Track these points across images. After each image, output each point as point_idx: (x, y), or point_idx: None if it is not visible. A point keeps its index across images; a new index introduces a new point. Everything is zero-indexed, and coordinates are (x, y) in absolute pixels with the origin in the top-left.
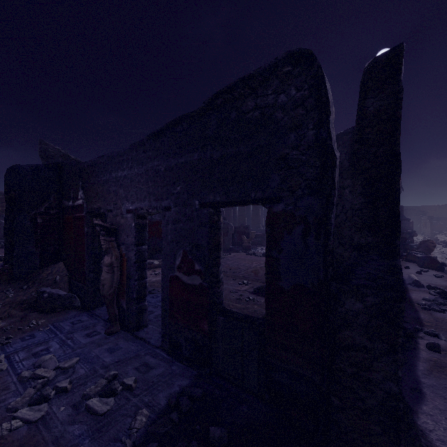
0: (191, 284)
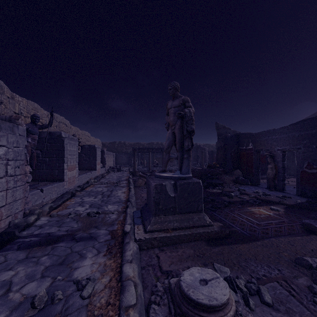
0: (311, 172)
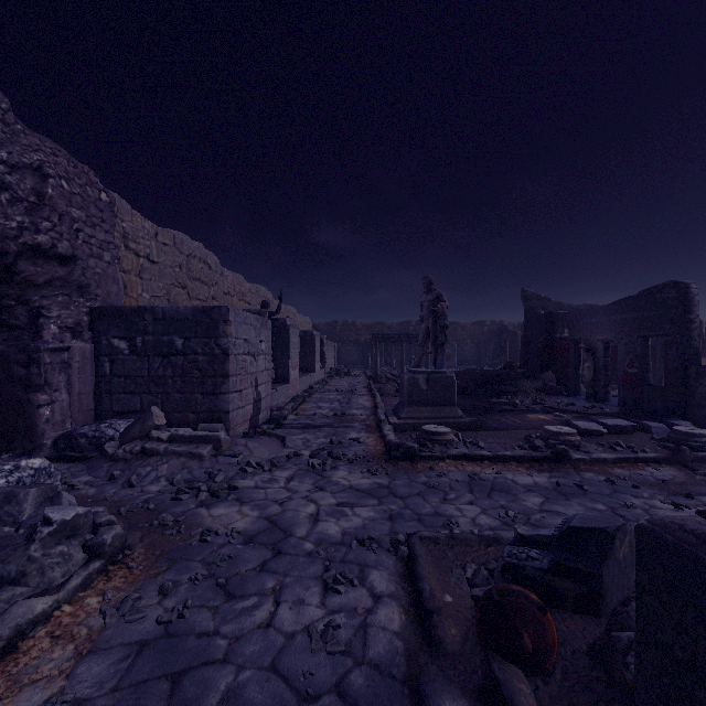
0: (632, 373)
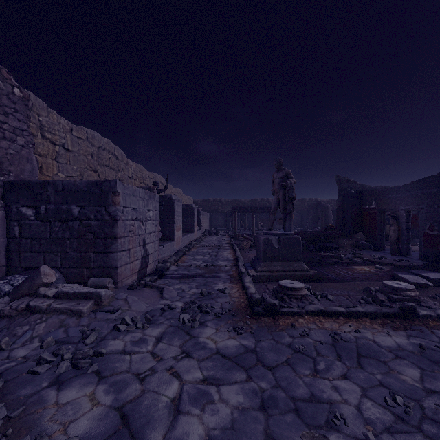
0: (433, 234)
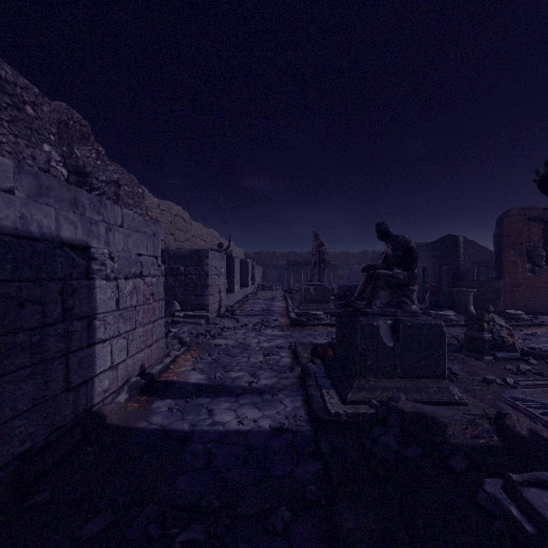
0: (434, 285)
